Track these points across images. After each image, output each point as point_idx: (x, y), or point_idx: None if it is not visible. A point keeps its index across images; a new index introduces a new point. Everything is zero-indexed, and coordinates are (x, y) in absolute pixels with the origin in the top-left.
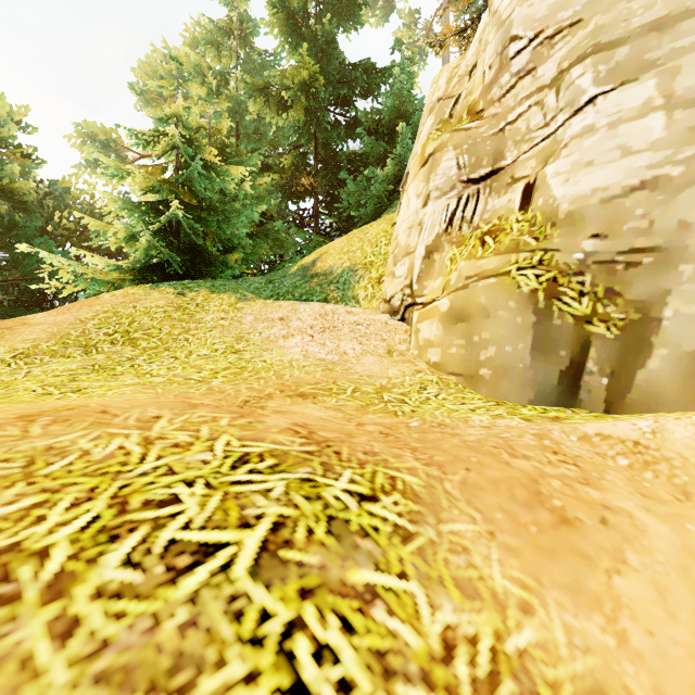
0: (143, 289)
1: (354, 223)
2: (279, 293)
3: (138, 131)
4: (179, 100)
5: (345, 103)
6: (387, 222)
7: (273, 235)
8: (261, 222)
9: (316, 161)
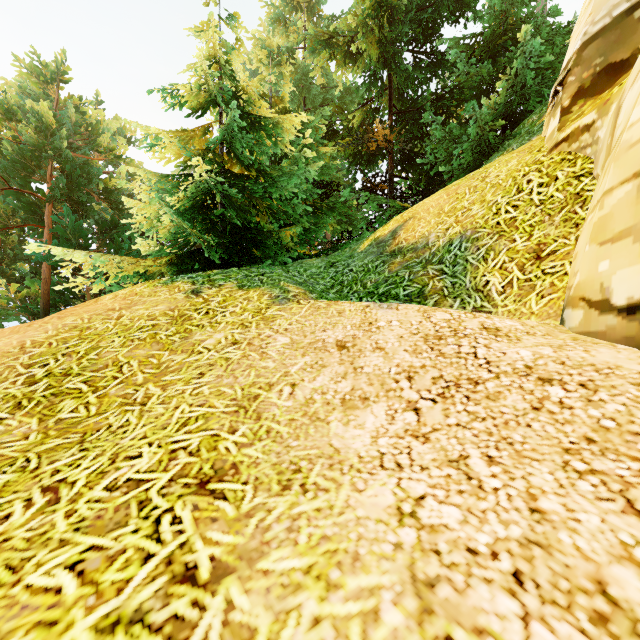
0: (153, 285)
1: (438, 184)
2: (343, 282)
3: (173, 88)
4: (212, 28)
5: (428, 35)
6: (522, 153)
7: (339, 208)
8: (325, 194)
9: (390, 114)
